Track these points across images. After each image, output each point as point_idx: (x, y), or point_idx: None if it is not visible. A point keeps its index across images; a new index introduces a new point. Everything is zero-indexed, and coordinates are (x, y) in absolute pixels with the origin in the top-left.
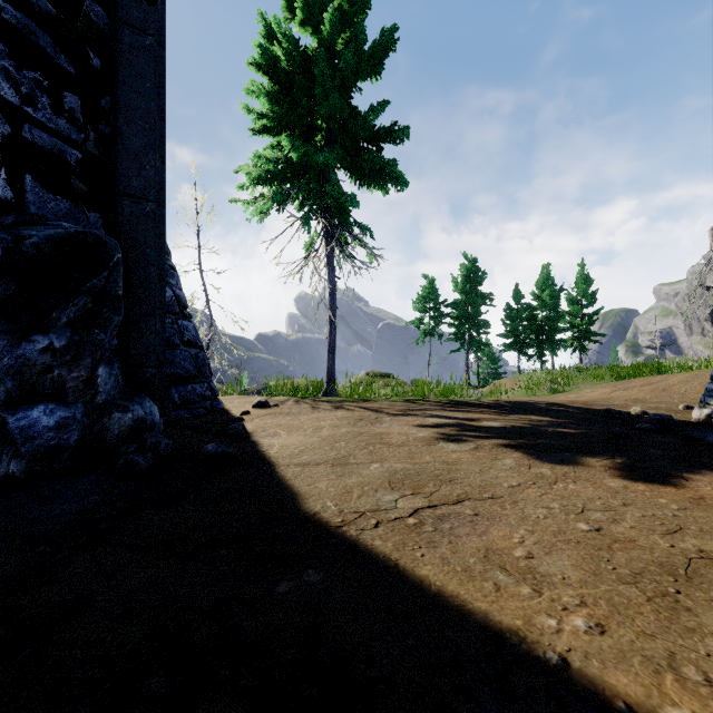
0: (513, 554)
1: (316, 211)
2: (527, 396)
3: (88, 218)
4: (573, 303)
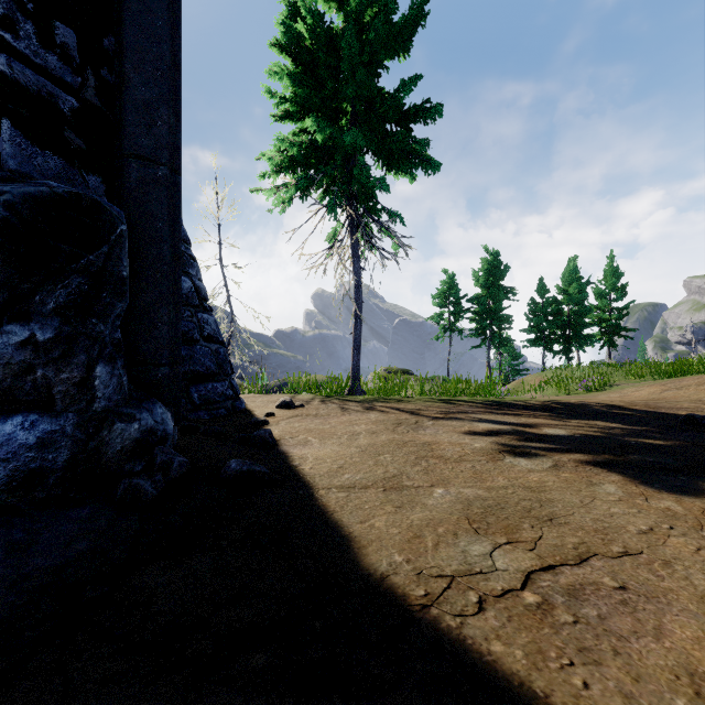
0: None
1: (342, 197)
2: (559, 394)
3: (87, 183)
4: (601, 297)
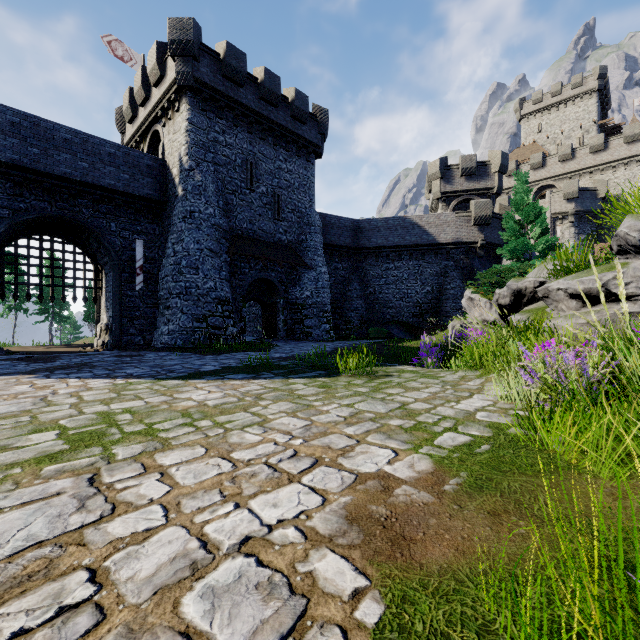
0: (59, 350)
1: None
2: None
3: None
4: None
